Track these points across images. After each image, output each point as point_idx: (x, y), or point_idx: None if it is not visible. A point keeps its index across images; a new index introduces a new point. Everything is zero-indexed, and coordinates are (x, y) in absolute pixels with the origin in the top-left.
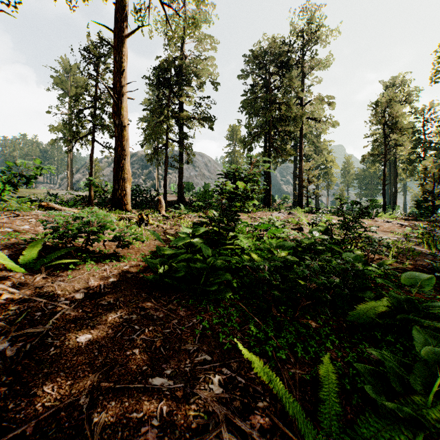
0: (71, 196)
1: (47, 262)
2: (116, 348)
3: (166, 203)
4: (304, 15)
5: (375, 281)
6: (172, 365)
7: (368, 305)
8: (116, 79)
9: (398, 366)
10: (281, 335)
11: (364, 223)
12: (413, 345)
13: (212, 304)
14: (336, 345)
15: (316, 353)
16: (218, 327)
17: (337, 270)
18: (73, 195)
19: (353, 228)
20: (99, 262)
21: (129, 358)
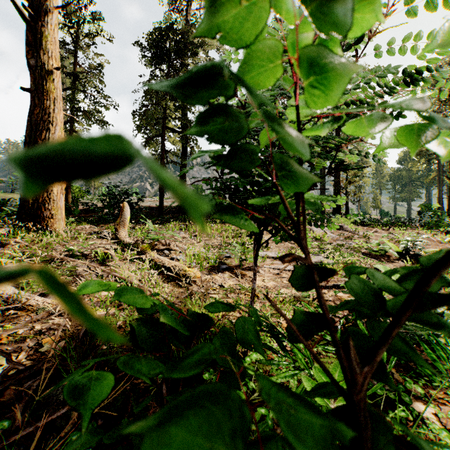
0: None
1: None
2: None
3: (162, 210)
4: None
5: None
6: None
7: None
8: None
9: None
10: None
11: None
12: None
13: None
14: None
15: None
16: None
17: None
18: None
19: None
20: None
21: None
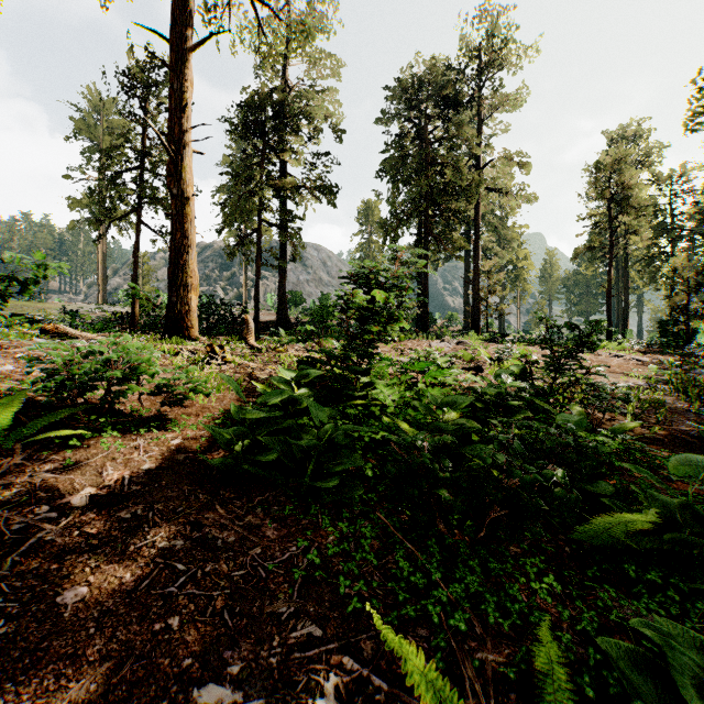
0: (103, 313)
1: (30, 434)
2: (134, 616)
3: (258, 325)
4: (481, 23)
5: (610, 461)
6: (243, 652)
7: (614, 518)
8: (173, 120)
9: (701, 666)
10: (455, 576)
11: (585, 360)
12: (694, 589)
13: (328, 514)
14: (556, 592)
15: (521, 612)
16: (338, 561)
17: (551, 446)
18: (106, 312)
19: (568, 369)
20: (128, 433)
21: (158, 640)
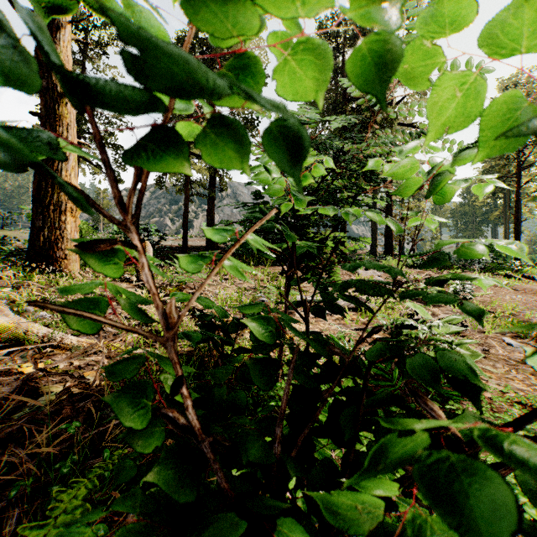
0: None
1: None
2: None
3: (186, 250)
4: None
5: None
6: None
7: None
8: None
9: None
10: None
11: None
12: None
13: None
14: None
15: None
16: None
17: None
18: None
19: None
20: None
21: None
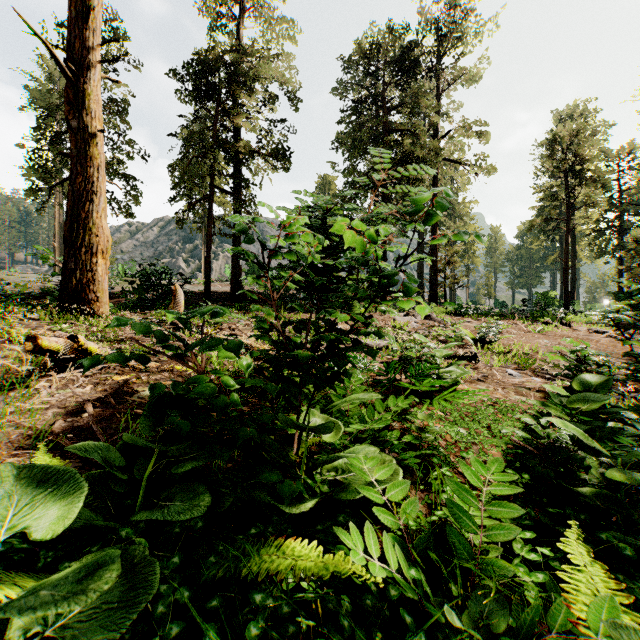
0: (46, 283)
1: None
2: None
3: (208, 296)
4: None
5: None
6: None
7: None
8: (74, 32)
9: None
10: None
11: None
12: None
13: None
14: None
15: None
16: None
17: None
18: (47, 282)
19: None
20: None
21: None
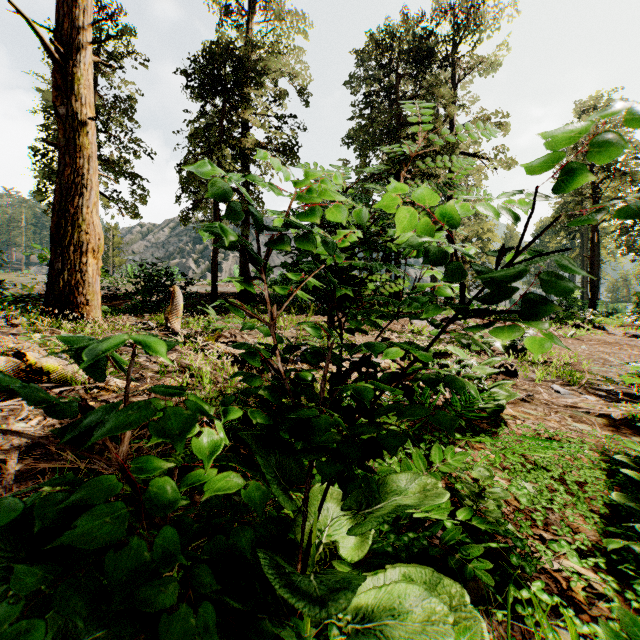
0: None
1: None
2: None
3: (215, 297)
4: None
5: None
6: None
7: None
8: (62, 11)
9: None
10: None
11: None
12: None
13: None
14: None
15: None
16: None
17: None
18: None
19: None
20: None
21: None
